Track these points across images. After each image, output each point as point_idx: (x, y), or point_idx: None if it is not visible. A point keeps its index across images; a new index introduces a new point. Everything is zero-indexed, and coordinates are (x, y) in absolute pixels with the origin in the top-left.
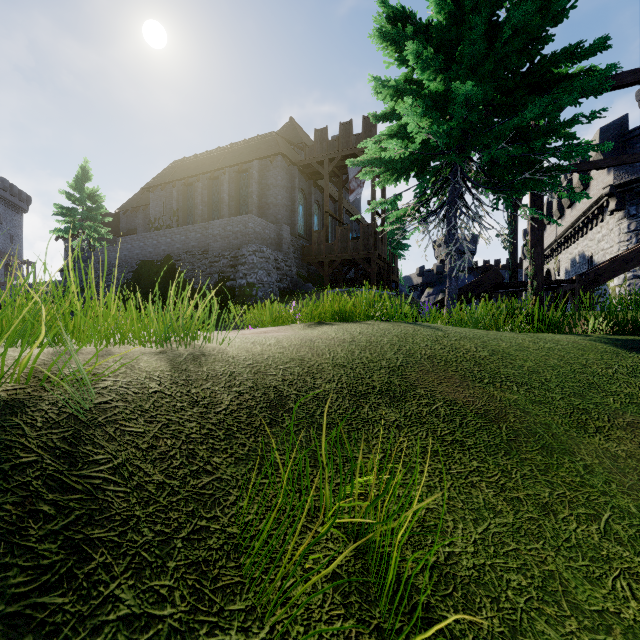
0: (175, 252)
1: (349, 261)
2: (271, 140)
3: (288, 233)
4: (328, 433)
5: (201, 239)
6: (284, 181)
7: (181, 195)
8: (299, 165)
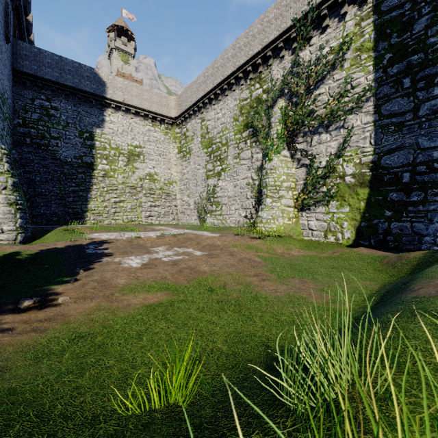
0: None
1: None
2: None
3: None
4: None
5: None
6: None
7: None
8: None
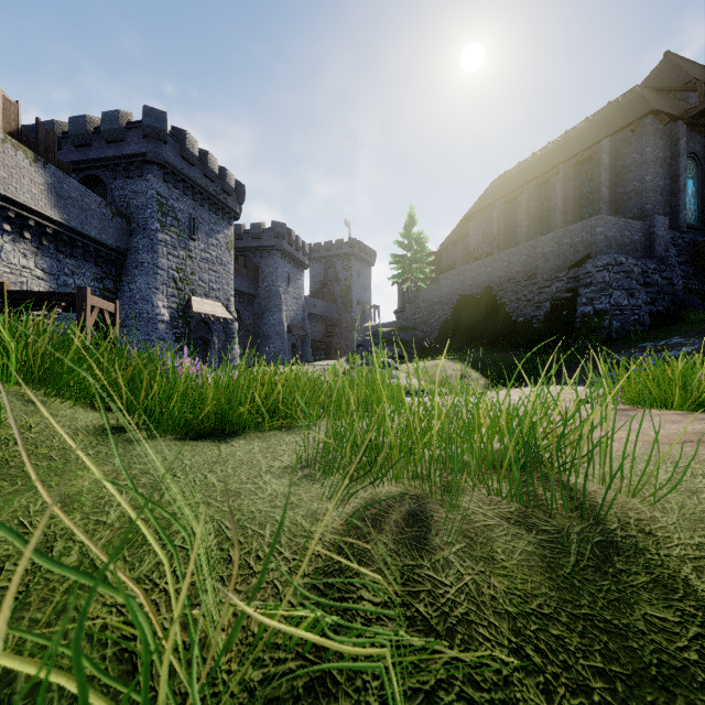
0: (495, 282)
1: None
2: (631, 100)
3: (665, 228)
4: None
5: (526, 262)
6: (656, 151)
7: (502, 216)
8: (687, 117)
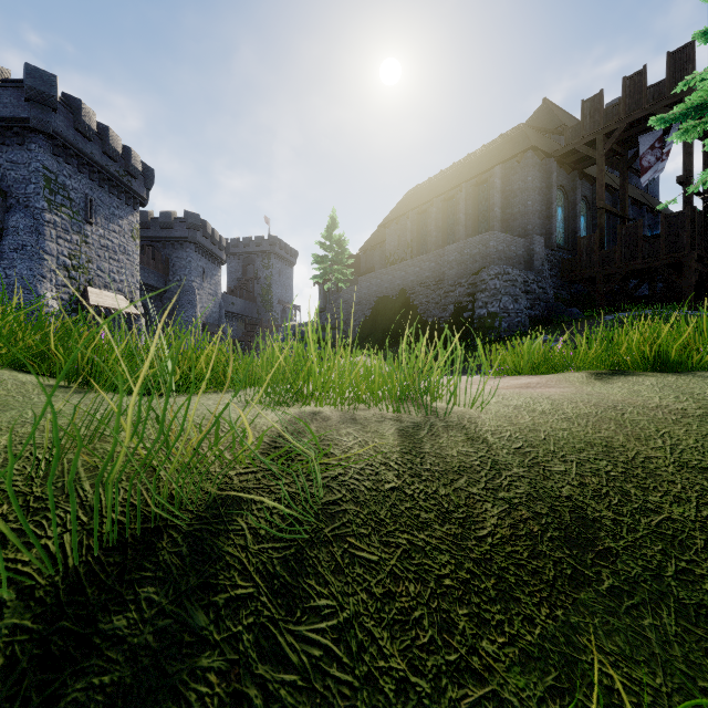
0: (409, 285)
1: (640, 271)
2: (517, 135)
3: (541, 246)
4: (707, 631)
5: (435, 268)
6: (535, 181)
7: (415, 225)
8: (557, 155)
